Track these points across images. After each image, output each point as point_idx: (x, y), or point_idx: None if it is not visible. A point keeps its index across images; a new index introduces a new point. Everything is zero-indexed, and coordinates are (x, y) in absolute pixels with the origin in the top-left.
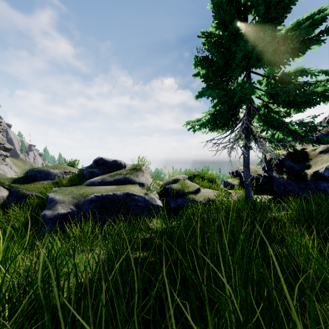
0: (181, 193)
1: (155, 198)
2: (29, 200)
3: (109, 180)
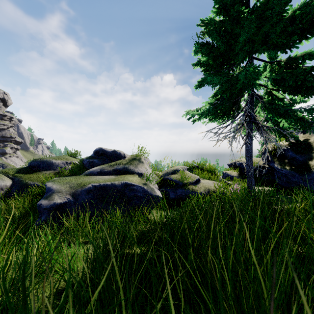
0: (181, 184)
1: (154, 188)
2: (30, 189)
3: (108, 170)
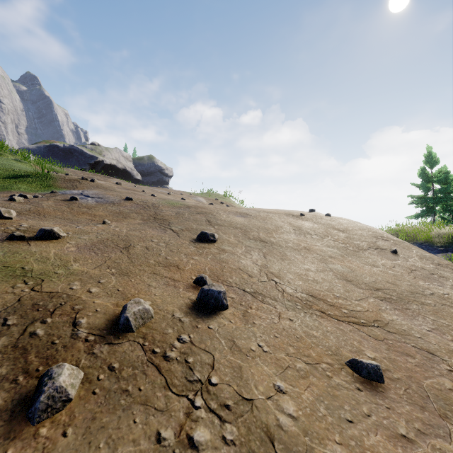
0: None
1: None
2: None
3: None
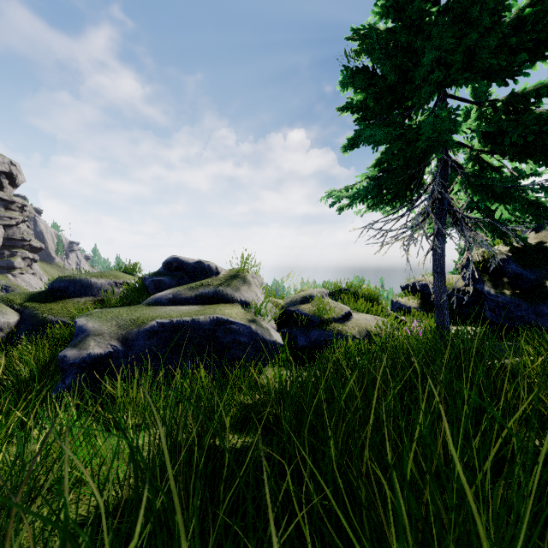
0: (317, 321)
1: (270, 328)
2: (50, 330)
3: (187, 295)
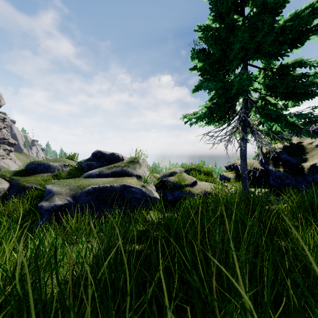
0: (178, 186)
1: (152, 190)
2: (28, 192)
3: (106, 172)
